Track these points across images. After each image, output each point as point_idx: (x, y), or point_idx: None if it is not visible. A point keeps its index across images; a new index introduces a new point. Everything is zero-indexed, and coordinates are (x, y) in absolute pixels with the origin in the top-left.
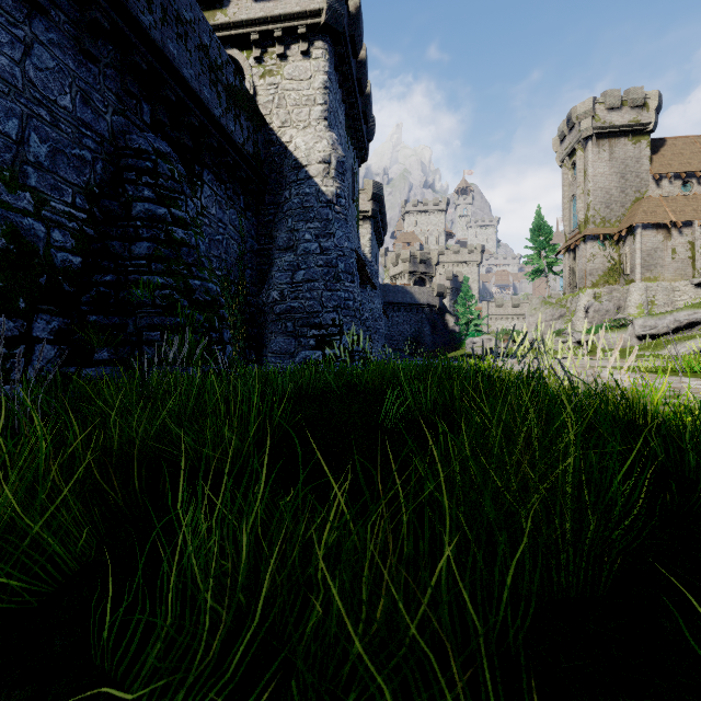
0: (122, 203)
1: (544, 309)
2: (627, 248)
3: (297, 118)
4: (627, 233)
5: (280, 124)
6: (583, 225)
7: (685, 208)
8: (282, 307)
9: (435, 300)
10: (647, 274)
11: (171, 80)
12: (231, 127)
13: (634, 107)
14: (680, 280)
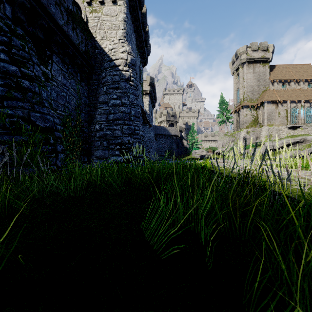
0: None
1: (225, 138)
2: (260, 111)
3: (109, 35)
4: (260, 105)
5: (101, 38)
6: (242, 101)
7: (283, 95)
8: (101, 133)
9: (178, 133)
10: (269, 123)
11: None
12: (70, 33)
13: (263, 50)
14: (282, 126)
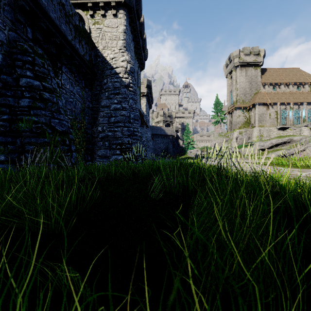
0: (14, 77)
1: (220, 138)
2: (252, 113)
3: (111, 45)
4: (252, 107)
5: (103, 47)
6: (235, 102)
7: (274, 97)
8: (103, 134)
9: (174, 133)
10: (260, 124)
11: (43, 17)
12: (77, 46)
13: (255, 55)
14: (272, 127)
